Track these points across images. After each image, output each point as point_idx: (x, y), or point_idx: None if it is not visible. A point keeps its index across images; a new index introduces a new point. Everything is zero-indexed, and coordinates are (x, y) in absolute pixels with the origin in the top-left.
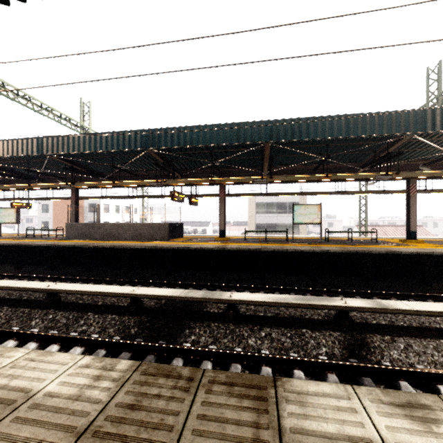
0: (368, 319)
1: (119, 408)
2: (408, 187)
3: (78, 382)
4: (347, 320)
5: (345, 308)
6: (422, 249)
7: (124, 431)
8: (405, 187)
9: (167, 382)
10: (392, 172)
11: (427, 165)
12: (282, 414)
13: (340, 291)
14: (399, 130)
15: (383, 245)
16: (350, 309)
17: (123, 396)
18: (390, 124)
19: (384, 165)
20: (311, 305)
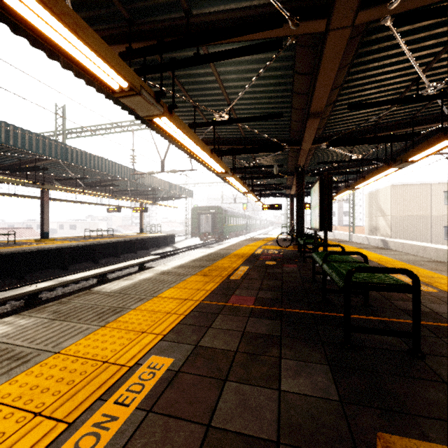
0: (48, 296)
1: (51, 315)
2: (42, 195)
3: (1, 329)
4: (38, 300)
5: (38, 290)
6: (60, 244)
7: (68, 312)
8: (40, 195)
9: (51, 307)
10: (29, 179)
11: (59, 180)
12: (104, 291)
13: (3, 290)
14: (51, 154)
15: (27, 245)
16: (42, 290)
17: (43, 315)
18: (45, 147)
19: (25, 173)
20: (9, 297)
